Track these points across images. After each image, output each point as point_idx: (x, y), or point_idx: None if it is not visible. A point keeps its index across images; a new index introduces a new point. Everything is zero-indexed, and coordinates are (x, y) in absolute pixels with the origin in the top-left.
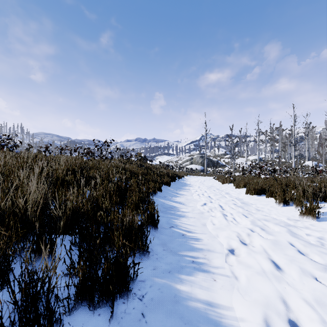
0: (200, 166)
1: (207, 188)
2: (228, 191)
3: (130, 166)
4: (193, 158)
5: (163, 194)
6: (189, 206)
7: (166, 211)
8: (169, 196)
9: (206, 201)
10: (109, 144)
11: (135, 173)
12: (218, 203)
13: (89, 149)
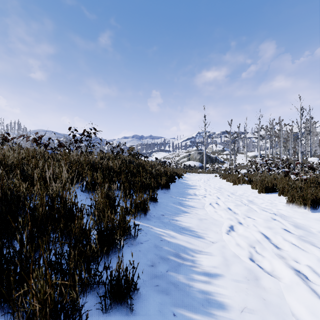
0: (198, 162)
1: (219, 192)
2: (252, 198)
3: (113, 163)
4: (191, 154)
5: (160, 209)
6: (210, 240)
7: (168, 273)
8: (169, 213)
9: (236, 225)
10: (89, 135)
11: (118, 173)
12: (263, 233)
13: (58, 139)
